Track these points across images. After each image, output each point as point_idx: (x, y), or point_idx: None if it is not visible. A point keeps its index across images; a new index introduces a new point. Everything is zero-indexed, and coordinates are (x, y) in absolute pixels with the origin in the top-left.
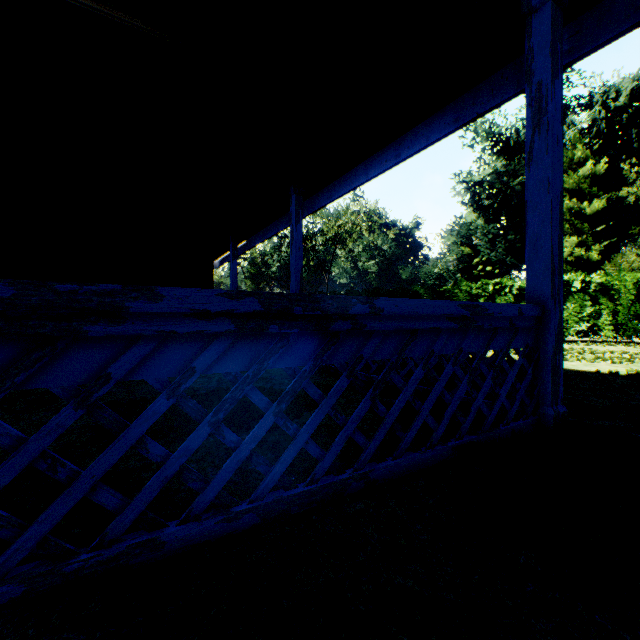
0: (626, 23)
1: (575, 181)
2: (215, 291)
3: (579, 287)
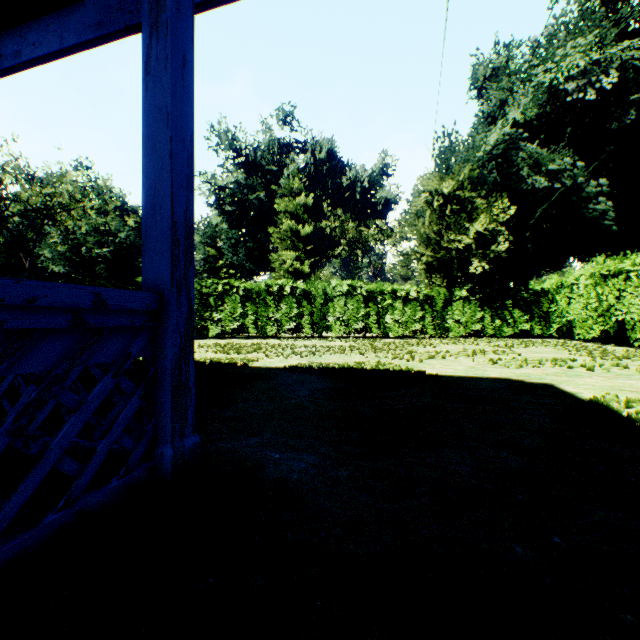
0: None
1: (295, 206)
2: None
3: (290, 291)
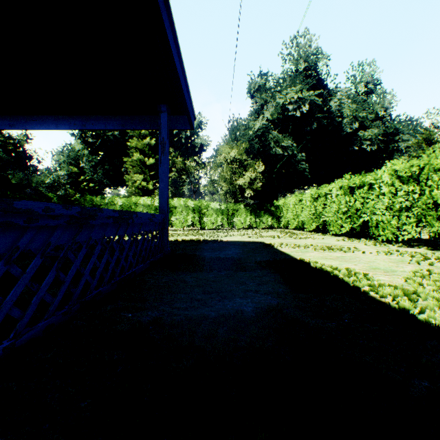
0: (183, 127)
1: (143, 145)
2: (111, 209)
3: (150, 204)
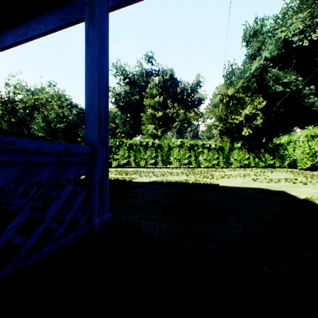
0: None
1: (153, 103)
2: None
3: (151, 145)
